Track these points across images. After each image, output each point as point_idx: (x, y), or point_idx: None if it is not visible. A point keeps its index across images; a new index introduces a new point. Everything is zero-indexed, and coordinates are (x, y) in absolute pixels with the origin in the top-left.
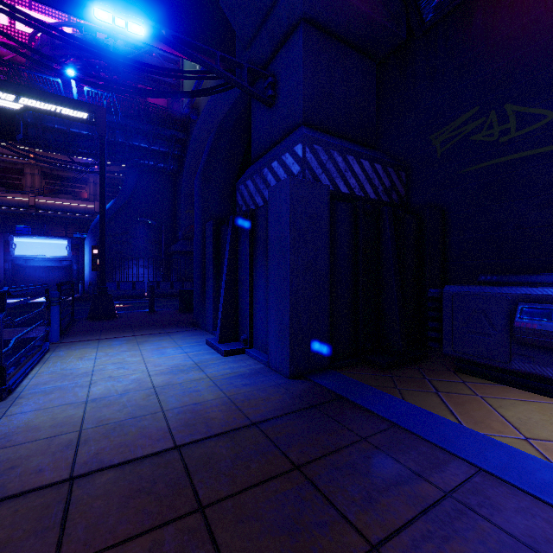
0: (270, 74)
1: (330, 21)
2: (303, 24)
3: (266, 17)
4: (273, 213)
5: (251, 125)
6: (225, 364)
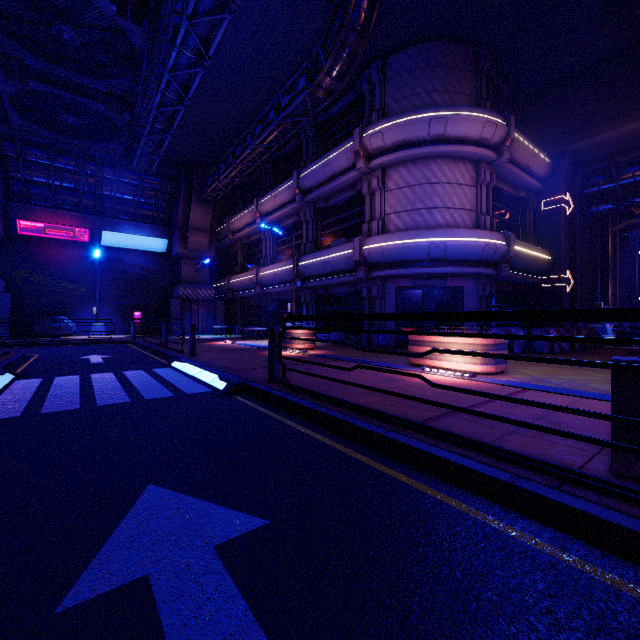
0: None
1: None
2: None
3: None
4: None
5: None
6: None
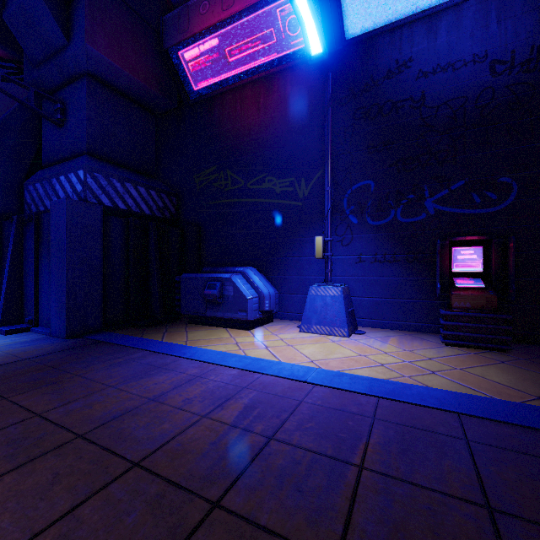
0: (59, 101)
1: (113, 81)
2: (88, 78)
3: (55, 54)
4: (54, 221)
5: (42, 133)
6: (6, 339)
